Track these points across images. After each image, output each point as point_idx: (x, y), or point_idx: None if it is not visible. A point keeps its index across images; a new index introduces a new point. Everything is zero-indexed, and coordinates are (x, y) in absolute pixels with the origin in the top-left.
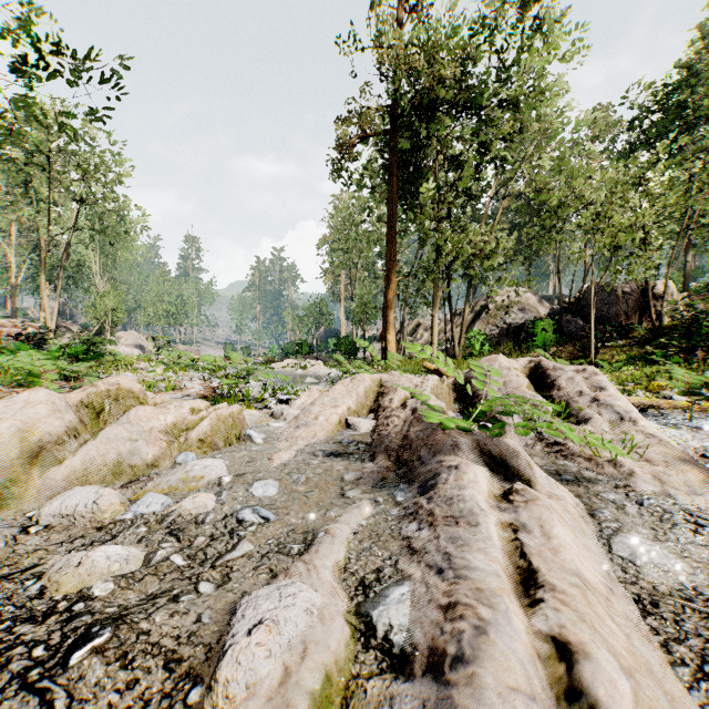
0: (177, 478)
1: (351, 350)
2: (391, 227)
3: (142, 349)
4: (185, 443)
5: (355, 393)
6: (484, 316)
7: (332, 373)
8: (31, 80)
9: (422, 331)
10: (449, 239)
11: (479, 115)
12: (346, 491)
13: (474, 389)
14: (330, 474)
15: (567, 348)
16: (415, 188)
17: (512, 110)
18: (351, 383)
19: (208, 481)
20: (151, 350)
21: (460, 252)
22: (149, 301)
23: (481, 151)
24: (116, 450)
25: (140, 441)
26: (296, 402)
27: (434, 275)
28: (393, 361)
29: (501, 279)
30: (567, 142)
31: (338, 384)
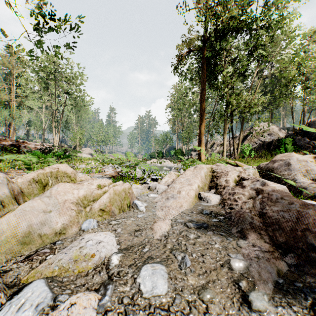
0: (70, 255)
1: (181, 155)
2: (203, 95)
3: (92, 155)
4: (90, 212)
5: (199, 176)
6: (249, 138)
7: (175, 165)
8: (41, 33)
9: (216, 146)
10: (233, 99)
11: (250, 33)
12: (247, 293)
13: (279, 174)
14: (212, 255)
15: (299, 153)
16: (214, 76)
17: (267, 30)
18: (195, 170)
19: (98, 260)
20: (95, 156)
21: (238, 105)
22: (94, 135)
23: (249, 53)
24: (28, 222)
25: (53, 212)
26: (162, 180)
27: (224, 117)
28: (204, 160)
29: (260, 118)
30: (297, 45)
31: (187, 170)
